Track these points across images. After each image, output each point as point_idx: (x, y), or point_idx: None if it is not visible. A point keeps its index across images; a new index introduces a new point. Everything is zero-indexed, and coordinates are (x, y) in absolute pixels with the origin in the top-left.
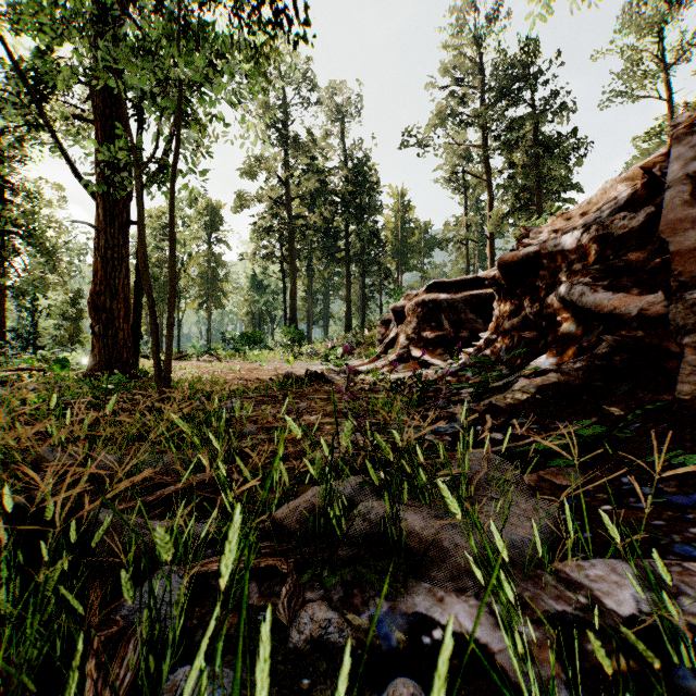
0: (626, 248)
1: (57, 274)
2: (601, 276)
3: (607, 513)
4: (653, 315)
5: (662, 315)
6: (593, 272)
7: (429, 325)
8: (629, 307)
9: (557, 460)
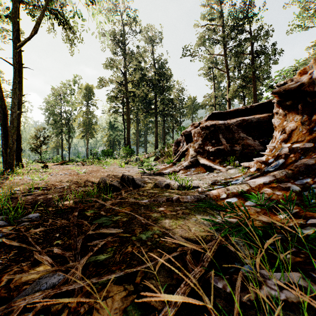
0: None
1: None
2: None
3: None
4: None
5: None
6: None
7: (210, 142)
8: None
9: None
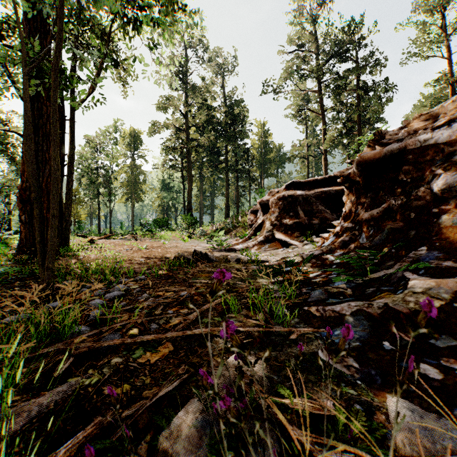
0: None
1: None
2: None
3: None
4: None
5: None
6: None
7: (288, 214)
8: None
9: None
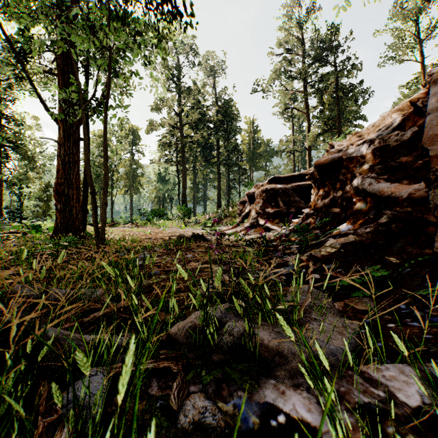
0: (399, 154)
1: (35, 172)
2: (382, 172)
3: (392, 329)
4: (417, 198)
5: (424, 198)
6: (377, 170)
7: (270, 204)
8: (401, 192)
9: (356, 293)
